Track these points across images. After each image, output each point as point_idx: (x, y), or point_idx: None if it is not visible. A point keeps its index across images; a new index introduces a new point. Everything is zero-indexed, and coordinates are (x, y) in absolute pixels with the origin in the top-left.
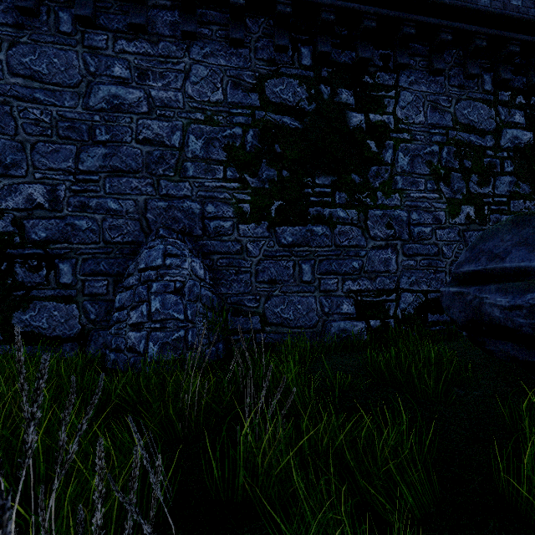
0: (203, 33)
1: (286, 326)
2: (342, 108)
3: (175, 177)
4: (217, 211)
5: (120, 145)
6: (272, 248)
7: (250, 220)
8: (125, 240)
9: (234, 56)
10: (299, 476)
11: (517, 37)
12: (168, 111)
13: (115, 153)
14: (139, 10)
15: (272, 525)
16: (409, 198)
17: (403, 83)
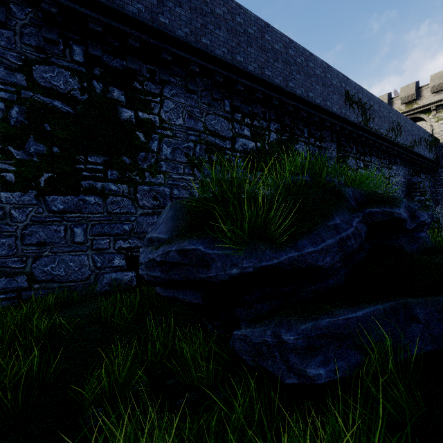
0: None
1: (57, 282)
2: (114, 103)
3: None
4: None
5: None
6: (41, 214)
7: (15, 188)
8: None
9: None
10: None
11: (241, 81)
12: None
13: None
14: None
15: None
16: (171, 178)
17: (166, 93)
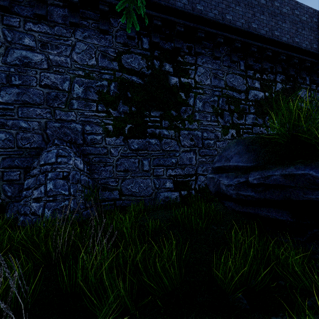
0: (83, 24)
1: (134, 196)
2: (166, 73)
3: (65, 109)
4: (92, 129)
5: (29, 87)
6: (125, 151)
7: (112, 135)
8: (32, 146)
9: (103, 39)
10: (107, 275)
11: (255, 43)
12: (61, 69)
13: (25, 92)
14: (41, 6)
15: (89, 301)
16: (202, 125)
17: (199, 62)
